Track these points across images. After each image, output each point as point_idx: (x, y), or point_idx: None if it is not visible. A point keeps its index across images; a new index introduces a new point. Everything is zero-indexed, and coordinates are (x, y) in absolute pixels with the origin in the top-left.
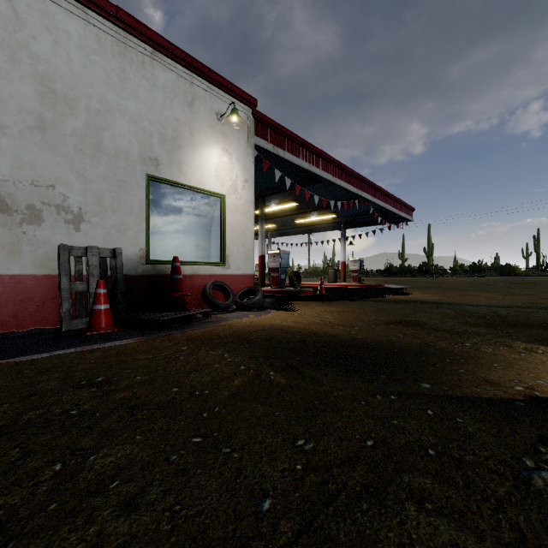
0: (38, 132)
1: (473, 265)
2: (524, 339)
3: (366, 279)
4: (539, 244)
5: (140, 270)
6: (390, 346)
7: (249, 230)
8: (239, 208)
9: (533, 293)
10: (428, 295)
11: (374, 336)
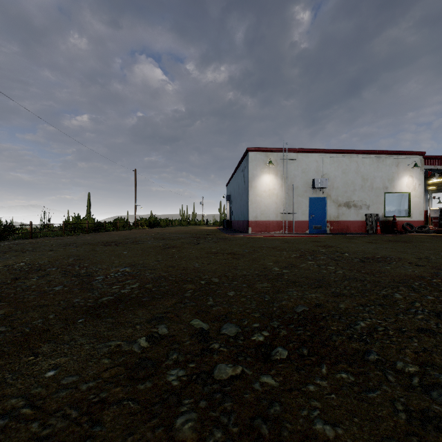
0: (361, 189)
1: None
2: None
3: None
4: None
5: (382, 219)
6: None
7: (421, 203)
8: (416, 195)
9: None
10: None
11: None
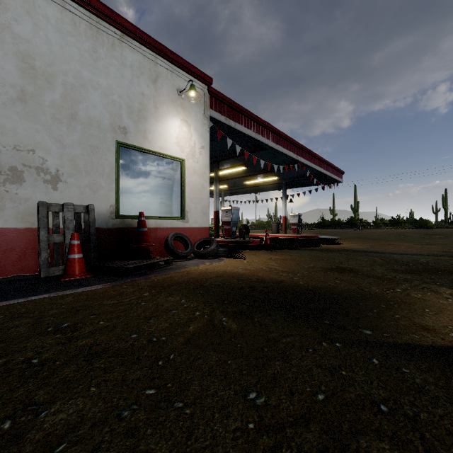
0: (19, 103)
1: (392, 219)
2: (448, 285)
3: (303, 231)
4: (446, 202)
5: (111, 223)
6: (330, 291)
7: (205, 190)
8: (196, 171)
9: (446, 243)
10: (357, 245)
11: (314, 282)
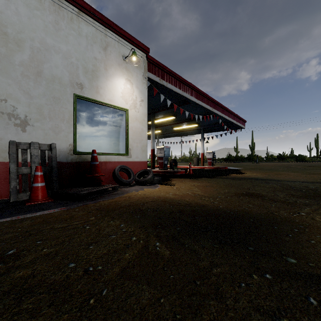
0: None
1: (280, 155)
2: None
3: (215, 163)
4: (317, 143)
5: (70, 158)
6: (246, 215)
7: (144, 133)
8: (137, 118)
9: None
10: (257, 174)
11: (232, 206)
